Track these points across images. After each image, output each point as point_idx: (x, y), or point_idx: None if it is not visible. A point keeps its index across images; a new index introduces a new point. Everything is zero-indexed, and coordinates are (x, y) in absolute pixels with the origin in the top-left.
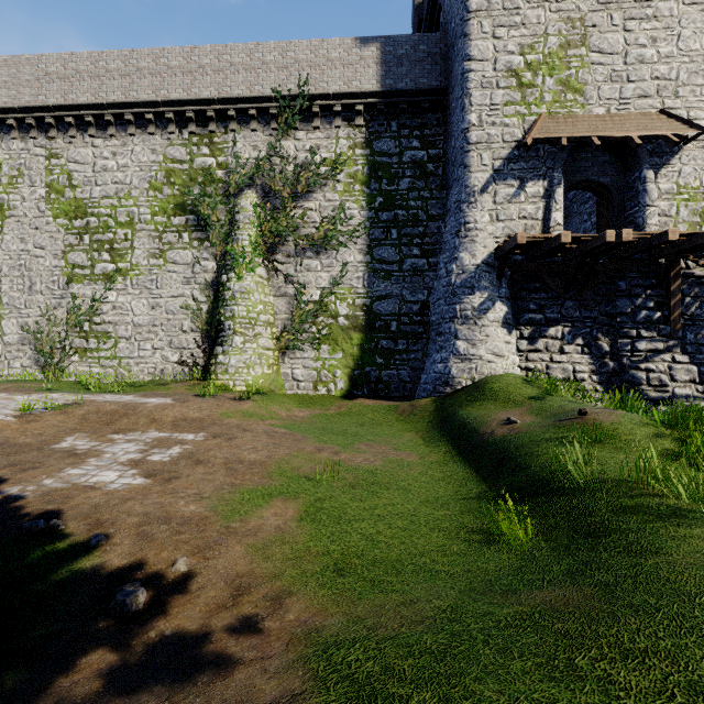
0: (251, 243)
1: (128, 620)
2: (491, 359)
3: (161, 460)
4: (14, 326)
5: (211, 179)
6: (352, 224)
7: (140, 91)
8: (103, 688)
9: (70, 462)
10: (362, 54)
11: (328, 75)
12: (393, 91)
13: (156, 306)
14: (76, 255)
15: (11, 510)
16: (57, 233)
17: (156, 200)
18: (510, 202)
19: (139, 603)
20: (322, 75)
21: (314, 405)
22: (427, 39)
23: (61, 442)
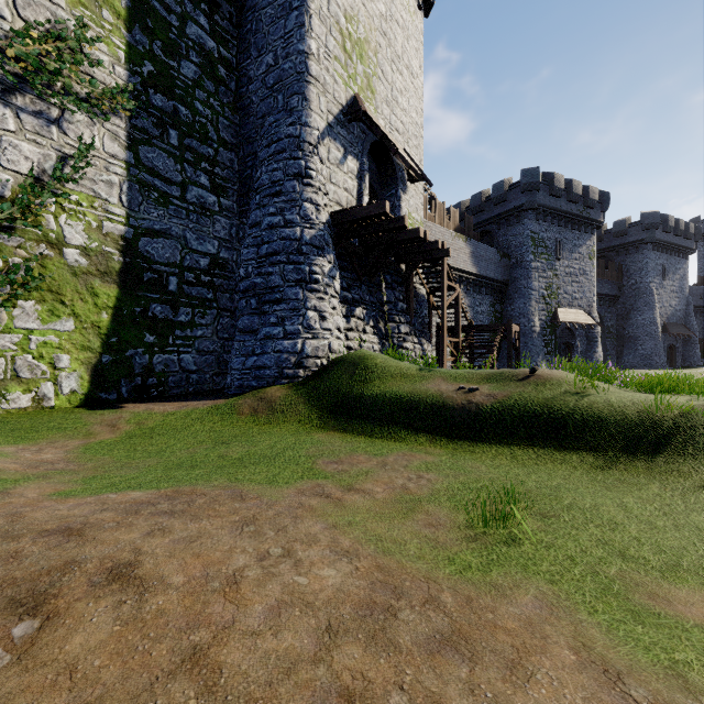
0: None
1: None
2: (338, 335)
3: None
4: None
5: None
6: (97, 77)
7: None
8: None
9: None
10: None
11: None
12: None
13: None
14: None
15: None
16: None
17: None
18: (339, 168)
19: None
20: None
21: (35, 432)
22: None
23: None
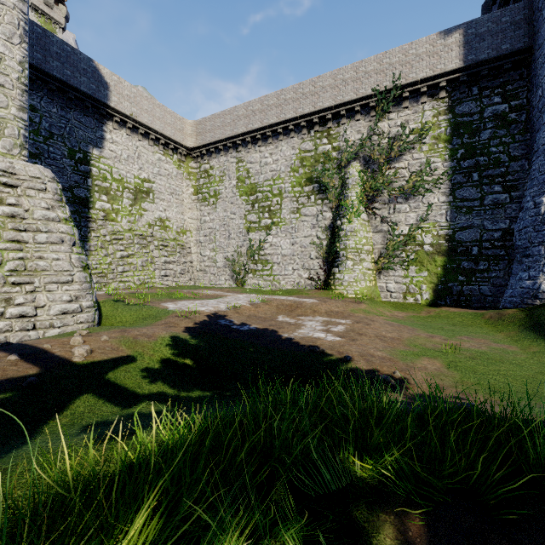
0: (357, 198)
1: (391, 387)
2: None
3: (338, 331)
4: (221, 257)
5: (329, 159)
6: (436, 174)
7: (286, 113)
8: (410, 400)
9: (294, 327)
10: (445, 43)
11: (416, 67)
12: (474, 64)
13: (294, 243)
14: (251, 216)
15: (295, 343)
16: (242, 205)
17: (294, 178)
18: None
19: (393, 382)
20: (411, 68)
21: (406, 309)
22: (509, 10)
23: (278, 318)
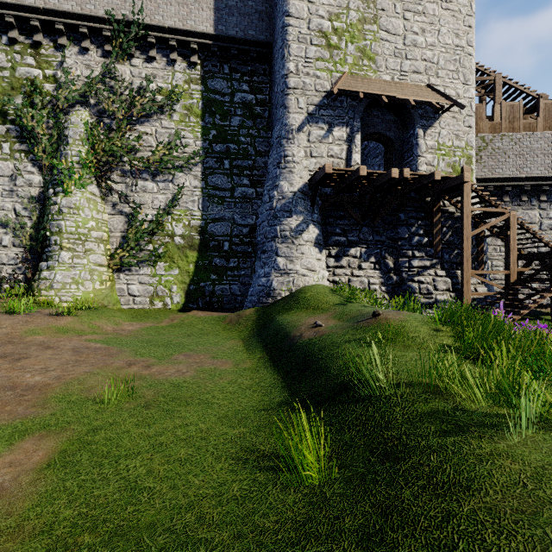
0: (81, 159)
1: None
2: (305, 273)
3: None
4: None
5: (37, 91)
6: (188, 152)
7: None
8: None
9: None
10: None
11: (163, 9)
12: (225, 37)
13: None
14: None
15: None
16: None
17: None
18: (321, 142)
19: None
20: (158, 8)
21: (147, 318)
22: None
23: None
